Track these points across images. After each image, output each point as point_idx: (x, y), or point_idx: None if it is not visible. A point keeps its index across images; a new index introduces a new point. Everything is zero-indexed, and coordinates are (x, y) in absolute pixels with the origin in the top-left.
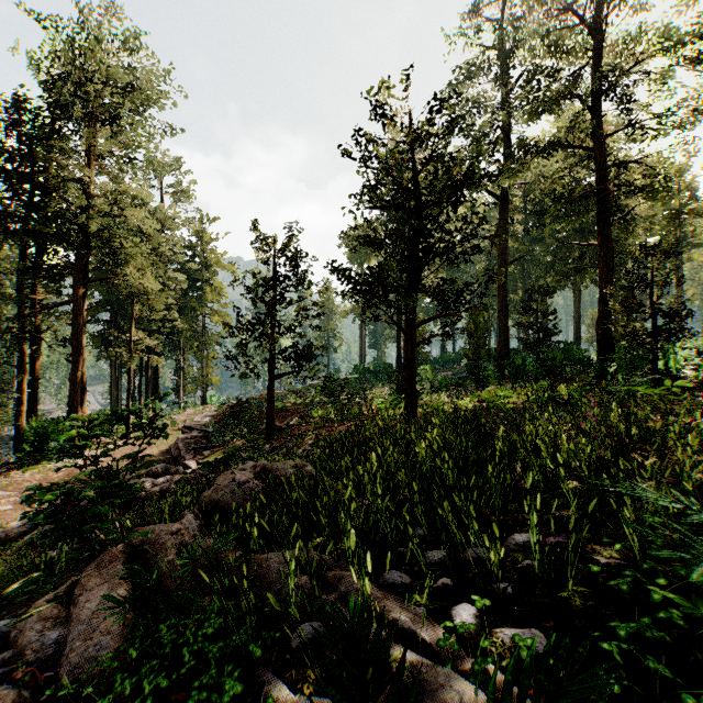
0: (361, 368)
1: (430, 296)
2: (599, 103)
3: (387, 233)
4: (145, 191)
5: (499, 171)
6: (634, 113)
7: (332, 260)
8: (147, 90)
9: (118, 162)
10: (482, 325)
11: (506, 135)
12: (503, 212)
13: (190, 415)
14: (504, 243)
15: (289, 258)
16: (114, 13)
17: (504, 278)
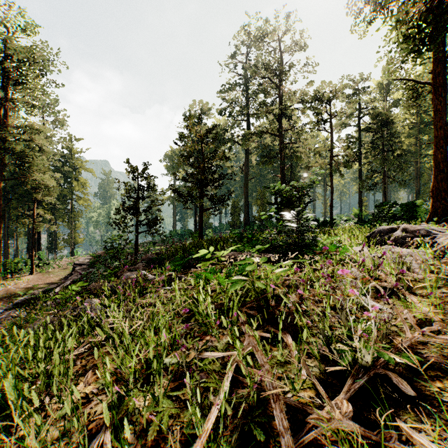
0: (174, 232)
1: (208, 199)
2: (281, 116)
3: (192, 174)
4: (46, 127)
5: (244, 135)
6: (297, 120)
7: (171, 186)
8: (45, 65)
9: (24, 105)
10: (238, 209)
11: (248, 117)
12: (246, 154)
13: (67, 262)
14: (247, 169)
15: (146, 178)
16: (23, 16)
17: (247, 187)
